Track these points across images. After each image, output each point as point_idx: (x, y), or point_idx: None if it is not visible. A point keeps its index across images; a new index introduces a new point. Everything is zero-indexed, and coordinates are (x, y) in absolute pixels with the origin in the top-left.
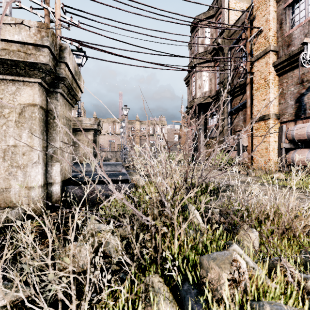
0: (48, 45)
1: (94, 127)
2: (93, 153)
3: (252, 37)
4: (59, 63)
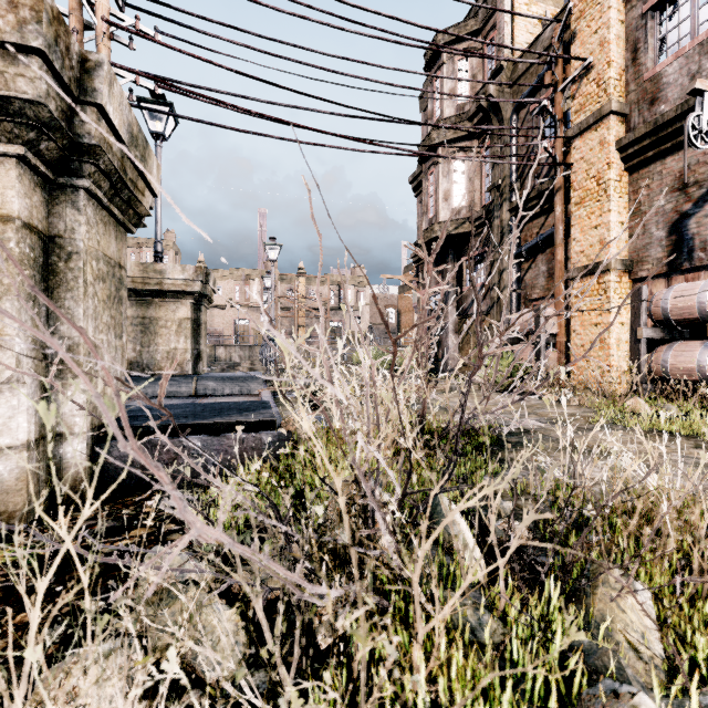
0: (39, 46)
1: (195, 288)
2: (191, 351)
3: (569, 81)
4: (81, 105)
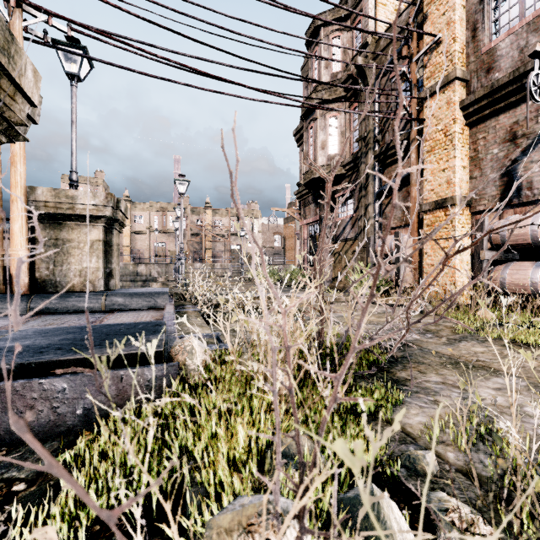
0: None
1: (106, 213)
2: (103, 269)
3: (422, 53)
4: None
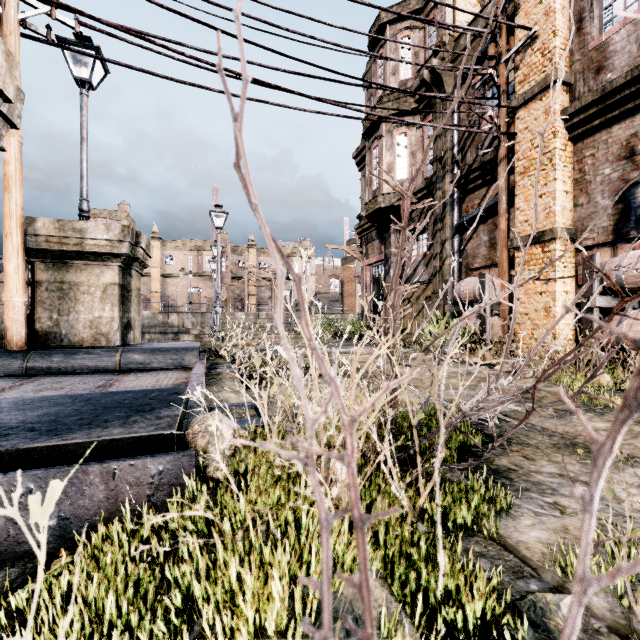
0: None
1: (122, 250)
2: (119, 319)
3: (513, 52)
4: None
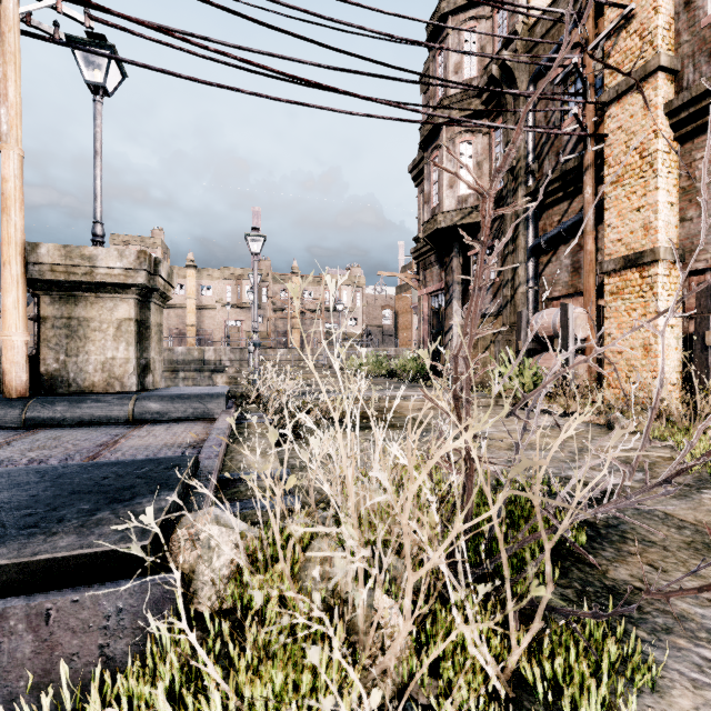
0: None
1: (138, 280)
2: (136, 360)
3: (602, 37)
4: None
